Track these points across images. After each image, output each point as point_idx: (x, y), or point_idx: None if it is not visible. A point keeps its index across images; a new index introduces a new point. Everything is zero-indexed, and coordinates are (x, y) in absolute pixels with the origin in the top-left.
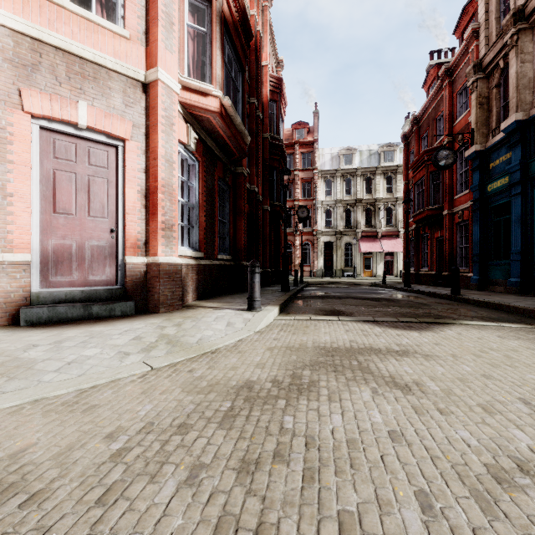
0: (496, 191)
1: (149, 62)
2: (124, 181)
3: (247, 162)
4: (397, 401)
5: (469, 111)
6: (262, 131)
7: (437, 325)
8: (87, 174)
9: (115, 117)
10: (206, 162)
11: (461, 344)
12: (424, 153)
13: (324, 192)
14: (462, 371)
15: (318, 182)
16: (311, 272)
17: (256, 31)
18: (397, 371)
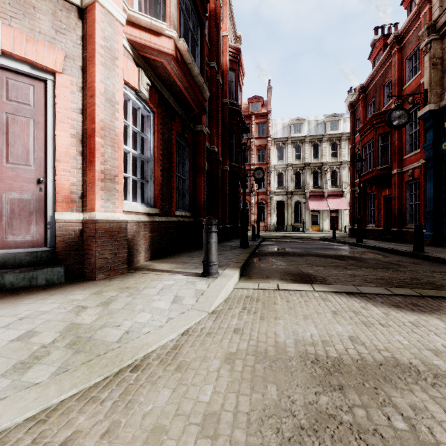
0: None
1: None
2: (55, 122)
3: (207, 123)
4: None
5: (420, 74)
6: (221, 97)
7: None
8: (4, 111)
9: (41, 43)
10: (163, 114)
11: None
12: (372, 117)
13: (277, 157)
14: None
15: (271, 148)
16: (265, 227)
17: None
18: None
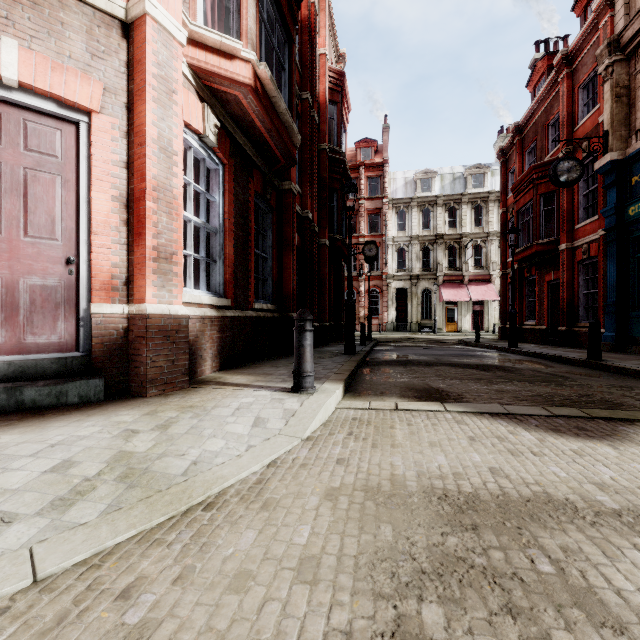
0: None
1: None
2: (90, 180)
3: (297, 178)
4: None
5: (598, 109)
6: (317, 141)
7: (628, 425)
8: (22, 165)
9: (72, 72)
10: (236, 167)
11: None
12: (532, 169)
13: (396, 226)
14: None
15: (388, 214)
16: (380, 325)
17: (309, 3)
18: None
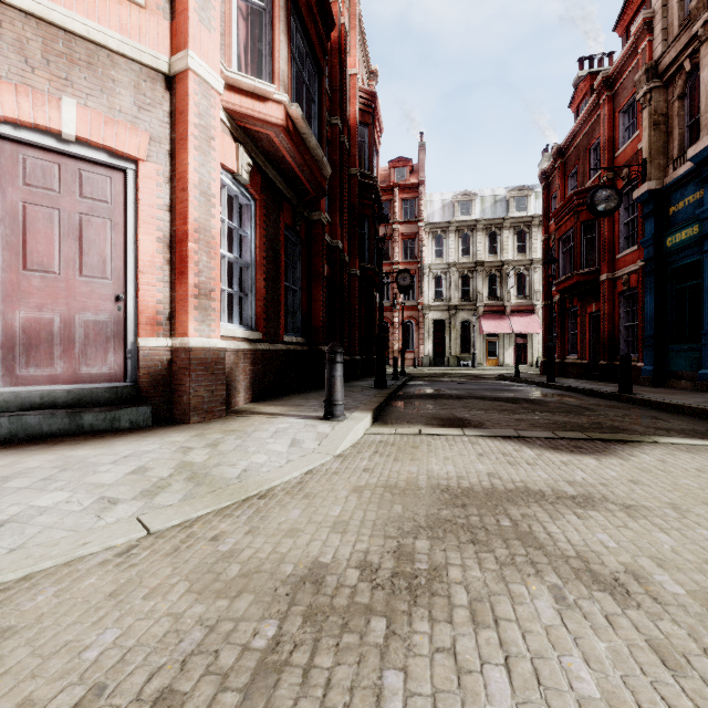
0: (679, 245)
1: (175, 43)
2: (137, 223)
3: (327, 207)
4: (613, 627)
5: (638, 135)
6: (348, 166)
7: (620, 445)
8: (78, 211)
9: (122, 125)
10: (267, 202)
11: (675, 483)
12: (572, 196)
13: (433, 252)
14: (707, 544)
15: (424, 239)
16: (415, 360)
17: (339, 24)
18: (587, 543)
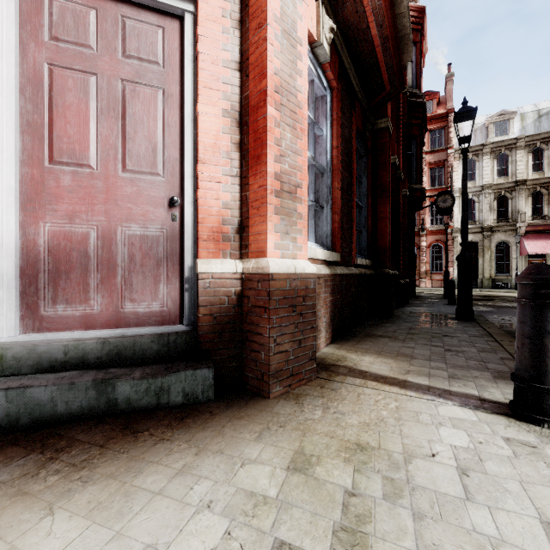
0: None
1: None
2: (196, 90)
3: None
4: None
5: None
6: None
7: None
8: (120, 76)
9: None
10: (342, 95)
11: None
12: None
13: None
14: None
15: (453, 165)
16: None
17: None
18: None
